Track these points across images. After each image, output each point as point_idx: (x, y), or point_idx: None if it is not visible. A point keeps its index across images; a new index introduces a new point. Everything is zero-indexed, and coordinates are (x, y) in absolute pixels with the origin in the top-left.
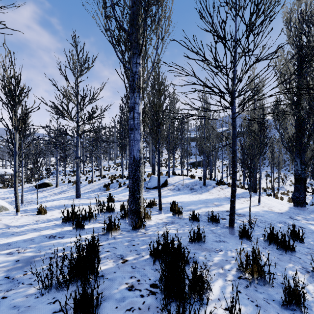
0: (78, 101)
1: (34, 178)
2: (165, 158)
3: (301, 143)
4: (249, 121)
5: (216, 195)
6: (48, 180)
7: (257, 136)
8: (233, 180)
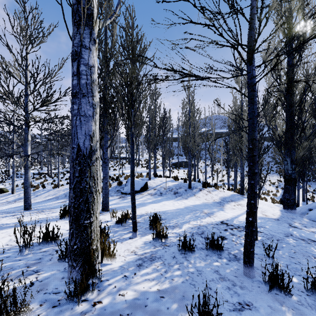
0: (26, 79)
1: None
2: (146, 159)
3: (291, 141)
4: (236, 117)
5: (204, 200)
6: (2, 185)
7: None
8: (252, 188)
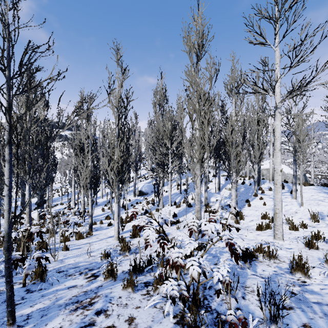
0: None
1: None
2: None
3: None
4: None
5: None
6: None
7: None
8: None
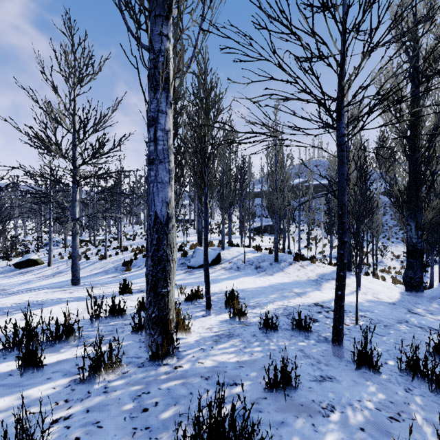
0: (74, 126)
1: (15, 252)
2: (218, 222)
3: (417, 198)
4: None
5: (295, 276)
6: (36, 256)
7: (357, 186)
8: (341, 258)
